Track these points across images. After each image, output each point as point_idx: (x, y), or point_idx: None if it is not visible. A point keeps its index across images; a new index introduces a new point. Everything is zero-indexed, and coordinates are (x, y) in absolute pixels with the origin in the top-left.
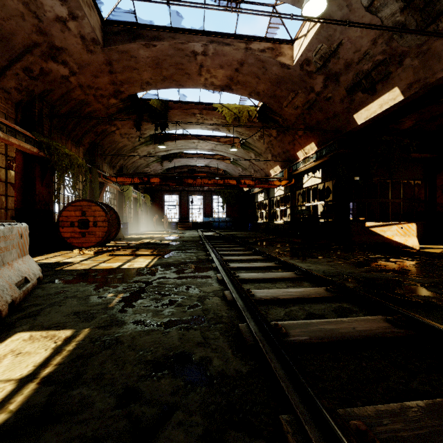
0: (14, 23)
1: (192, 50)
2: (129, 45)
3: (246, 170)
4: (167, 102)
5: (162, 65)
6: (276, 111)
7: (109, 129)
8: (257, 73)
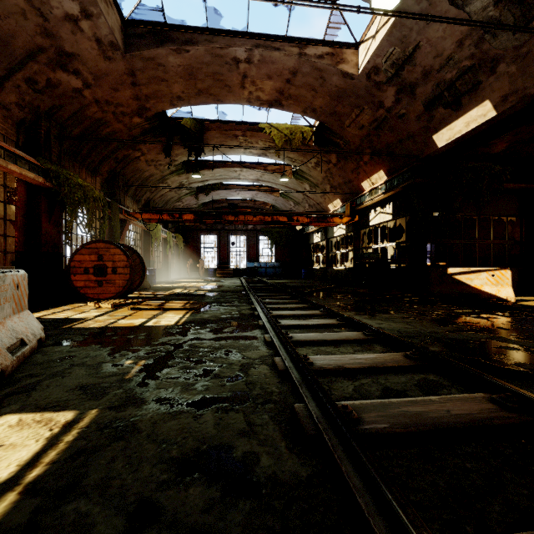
0: (14, 22)
1: (233, 56)
2: (155, 50)
3: (299, 205)
4: (203, 121)
5: (196, 75)
6: (336, 132)
7: (132, 155)
8: (313, 84)
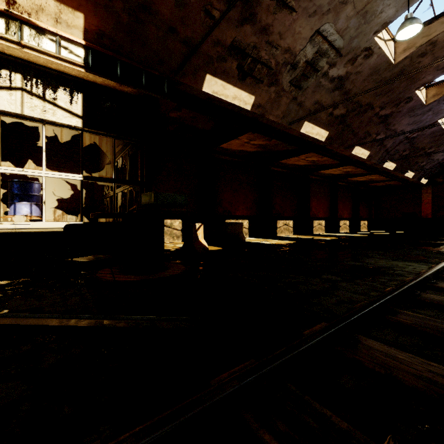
0: None
1: None
2: None
3: None
4: None
5: None
6: None
7: None
8: None
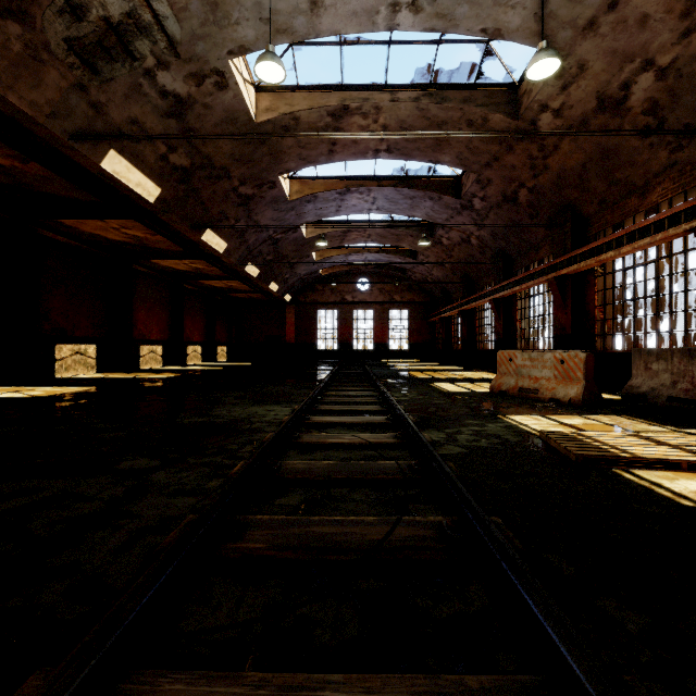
0: None
1: None
2: None
3: None
4: None
5: None
6: None
7: None
8: None
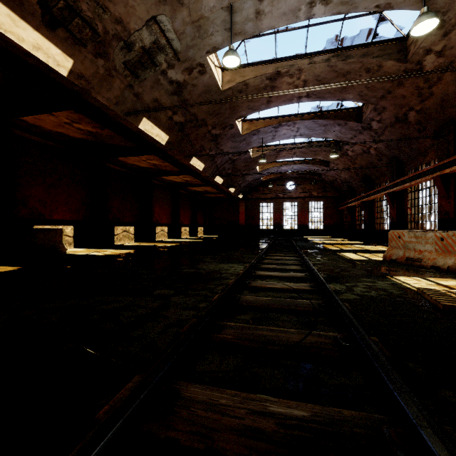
0: None
1: None
2: None
3: None
4: None
5: None
6: None
7: None
8: None
